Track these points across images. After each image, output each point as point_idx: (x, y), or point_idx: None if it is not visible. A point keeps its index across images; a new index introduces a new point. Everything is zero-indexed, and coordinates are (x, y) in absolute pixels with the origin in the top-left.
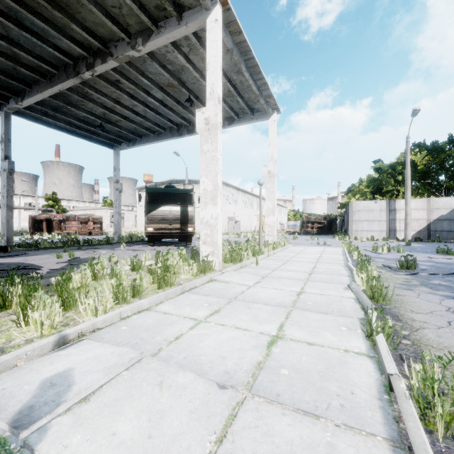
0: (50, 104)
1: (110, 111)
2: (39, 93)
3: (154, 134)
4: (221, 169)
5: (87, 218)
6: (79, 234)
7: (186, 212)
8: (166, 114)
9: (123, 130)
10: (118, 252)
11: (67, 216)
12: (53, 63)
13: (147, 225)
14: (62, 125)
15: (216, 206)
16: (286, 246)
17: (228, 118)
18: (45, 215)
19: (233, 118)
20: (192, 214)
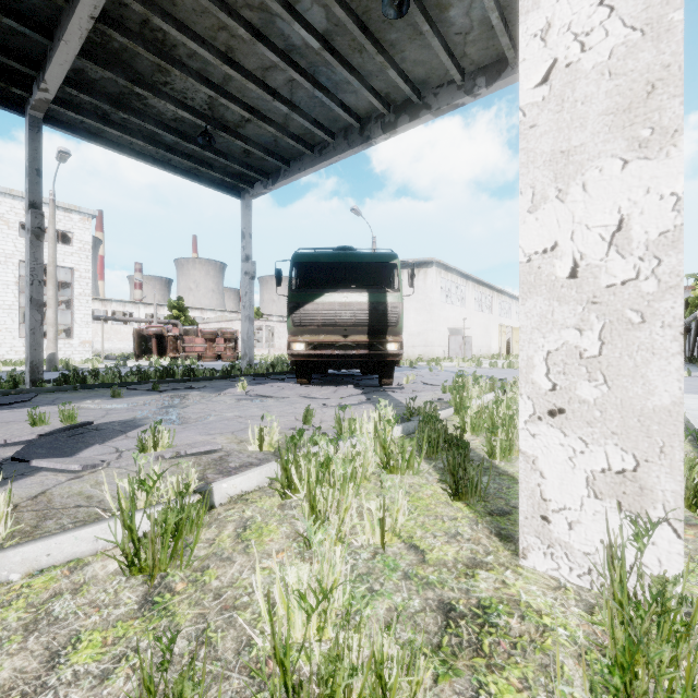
0: (105, 91)
1: (218, 91)
2: (60, 41)
3: (313, 151)
4: None
5: (214, 332)
6: (202, 358)
7: (381, 306)
8: (335, 88)
9: (251, 146)
10: (219, 403)
11: (186, 330)
12: None
13: (294, 339)
14: (143, 149)
15: (669, 154)
16: None
17: (485, 69)
18: (154, 328)
19: (501, 64)
20: (397, 311)
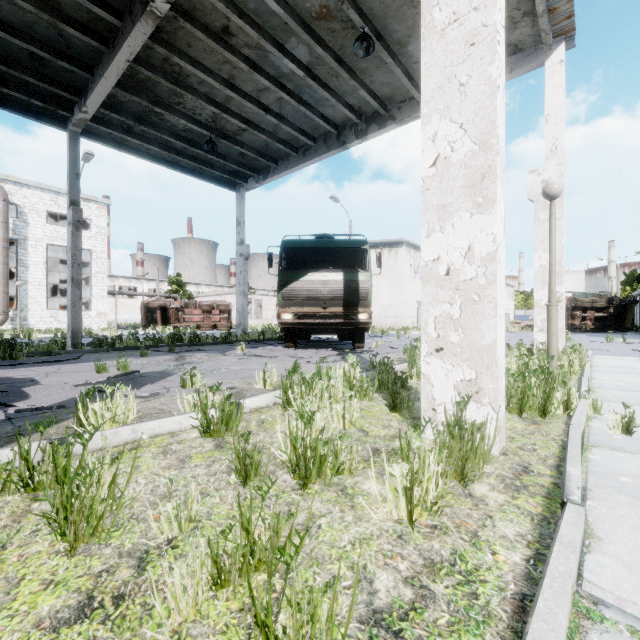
0: (131, 110)
1: (221, 108)
2: (101, 77)
3: (298, 153)
4: (502, 80)
5: (211, 305)
6: (200, 328)
7: (354, 283)
8: (316, 104)
9: (246, 149)
10: (225, 360)
11: (186, 303)
12: (112, 5)
13: (283, 310)
14: (157, 154)
15: (491, 213)
16: (590, 356)
17: None
18: (159, 301)
19: None
20: (366, 287)
